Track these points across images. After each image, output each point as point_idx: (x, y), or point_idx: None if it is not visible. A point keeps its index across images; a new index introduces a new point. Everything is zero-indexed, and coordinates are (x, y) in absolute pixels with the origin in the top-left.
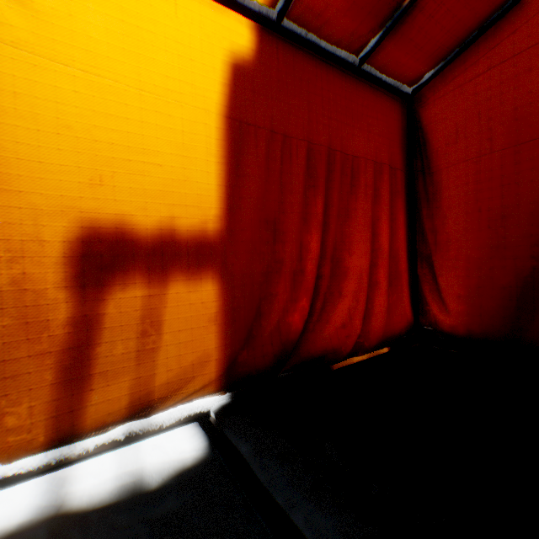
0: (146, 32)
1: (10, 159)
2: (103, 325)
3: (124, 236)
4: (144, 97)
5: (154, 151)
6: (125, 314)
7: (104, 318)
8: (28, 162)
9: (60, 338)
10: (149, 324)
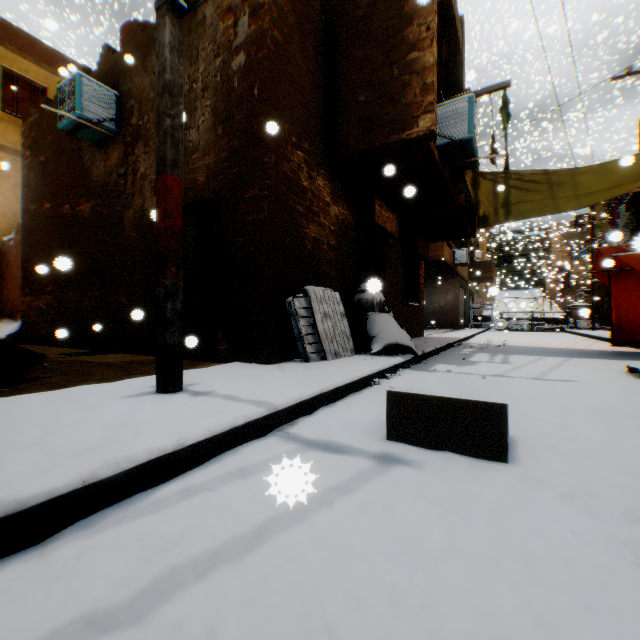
0: (636, 279)
1: (614, 305)
2: (628, 328)
3: (632, 314)
4: (636, 290)
5: (638, 299)
6: (632, 326)
7: (628, 327)
8: (616, 305)
9: (621, 329)
10: (637, 329)
